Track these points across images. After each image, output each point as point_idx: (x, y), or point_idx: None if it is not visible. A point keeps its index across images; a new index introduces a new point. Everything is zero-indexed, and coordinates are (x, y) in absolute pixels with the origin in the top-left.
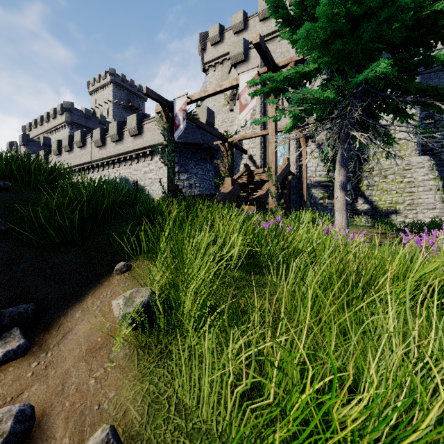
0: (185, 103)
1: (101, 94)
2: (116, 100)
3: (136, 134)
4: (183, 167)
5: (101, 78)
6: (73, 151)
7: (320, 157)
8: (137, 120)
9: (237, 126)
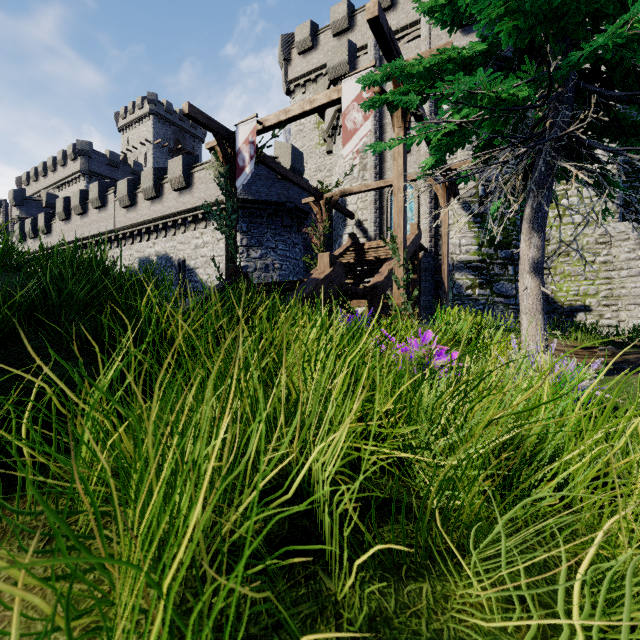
0: (253, 131)
1: (136, 131)
2: (159, 141)
3: (182, 188)
4: (255, 238)
5: (136, 107)
6: (88, 214)
7: (468, 224)
8: (183, 165)
9: (338, 176)
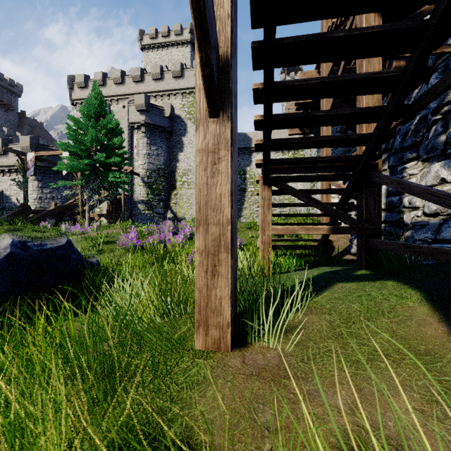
0: (33, 157)
1: None
2: None
3: (1, 154)
4: (46, 184)
5: None
6: None
7: (143, 186)
8: (2, 143)
9: None
